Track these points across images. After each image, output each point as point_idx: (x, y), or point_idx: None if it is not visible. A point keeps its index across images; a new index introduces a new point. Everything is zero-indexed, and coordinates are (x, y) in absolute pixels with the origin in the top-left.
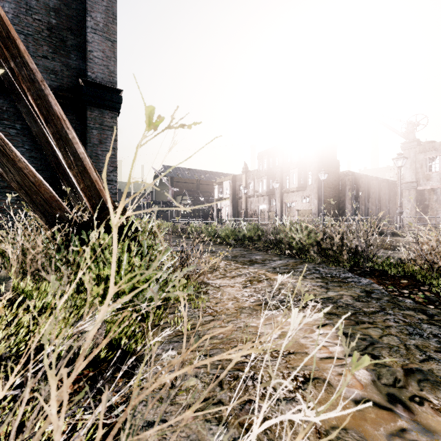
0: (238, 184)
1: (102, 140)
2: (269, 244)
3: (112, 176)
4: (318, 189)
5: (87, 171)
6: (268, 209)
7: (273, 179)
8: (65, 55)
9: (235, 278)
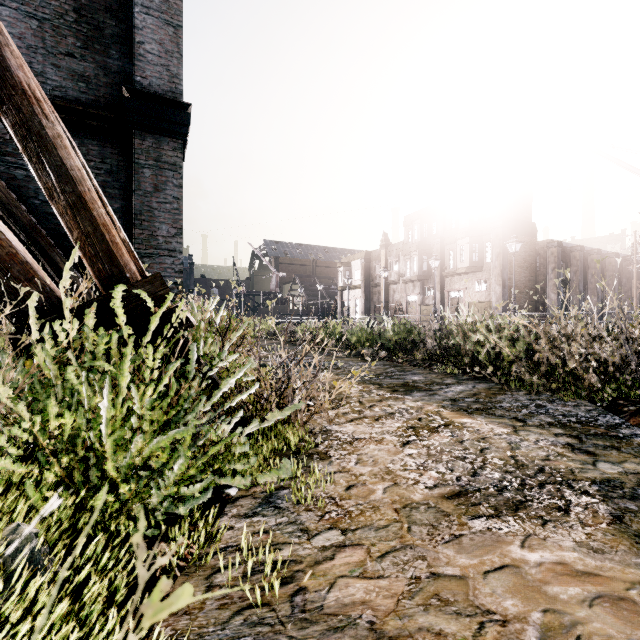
0: (374, 264)
1: (158, 185)
2: (433, 355)
3: (175, 243)
4: (501, 269)
5: (85, 204)
6: (420, 302)
7: (429, 255)
8: (102, 51)
9: (381, 420)
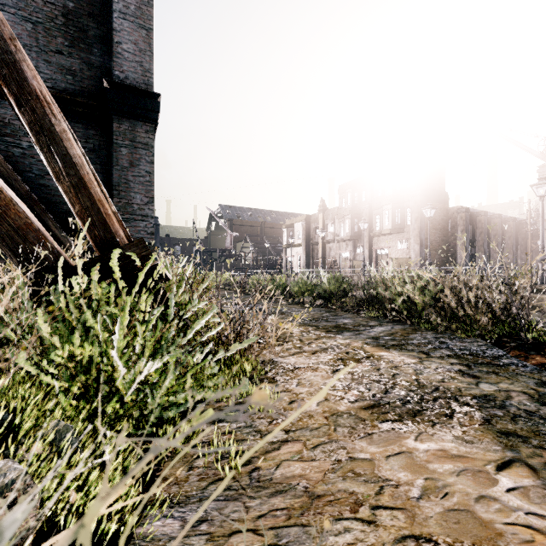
0: (314, 226)
1: (133, 161)
2: (361, 302)
3: (147, 209)
4: (419, 230)
5: (84, 184)
6: (352, 258)
7: (359, 219)
8: (86, 49)
9: (317, 353)
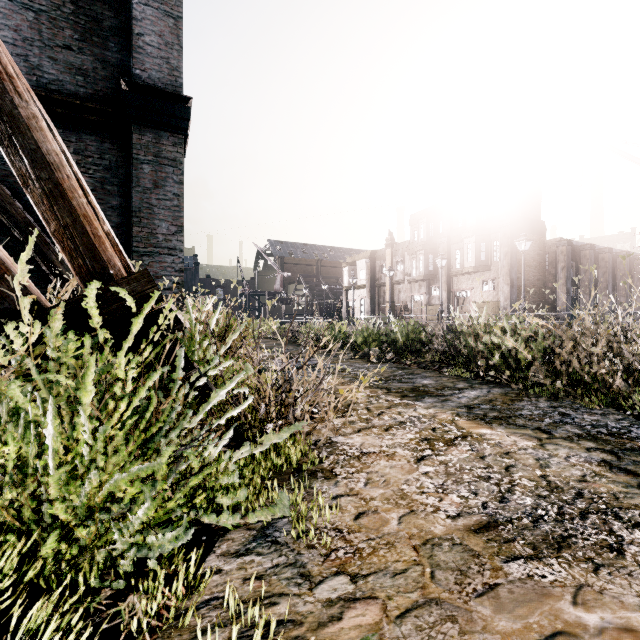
0: (379, 264)
1: (158, 181)
2: (443, 357)
3: (175, 241)
4: (509, 268)
5: (63, 192)
6: (426, 302)
7: (435, 255)
8: (100, 44)
9: (392, 430)
